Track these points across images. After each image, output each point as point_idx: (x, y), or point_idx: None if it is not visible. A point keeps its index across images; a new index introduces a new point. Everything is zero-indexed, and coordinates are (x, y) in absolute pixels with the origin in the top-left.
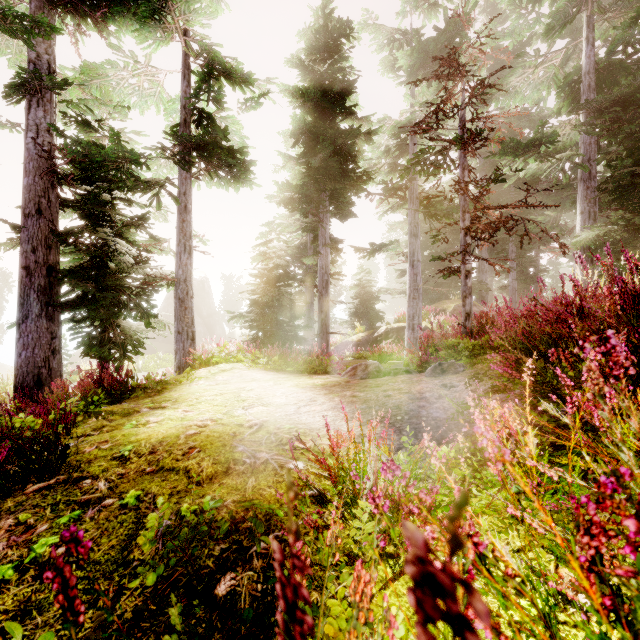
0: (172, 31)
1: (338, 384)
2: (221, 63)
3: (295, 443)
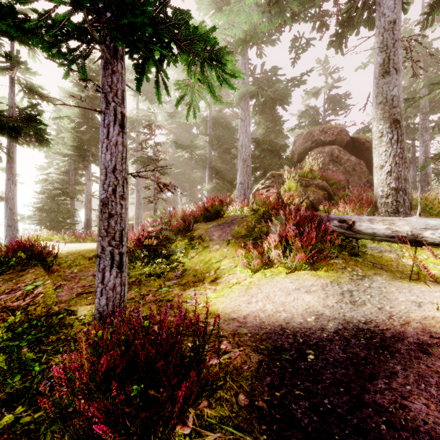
0: (10, 72)
1: None
2: (38, 92)
3: None
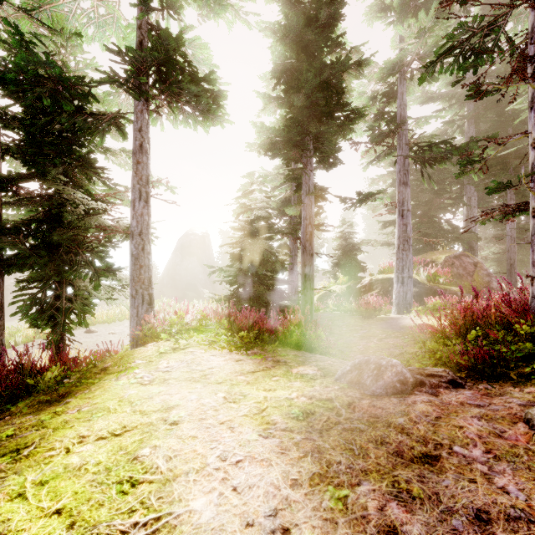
0: None
1: (335, 421)
2: None
3: None
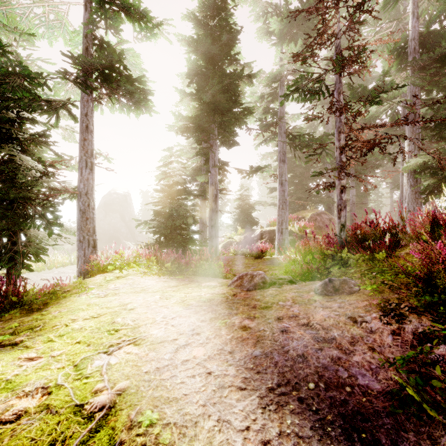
0: None
1: (225, 301)
2: None
3: None
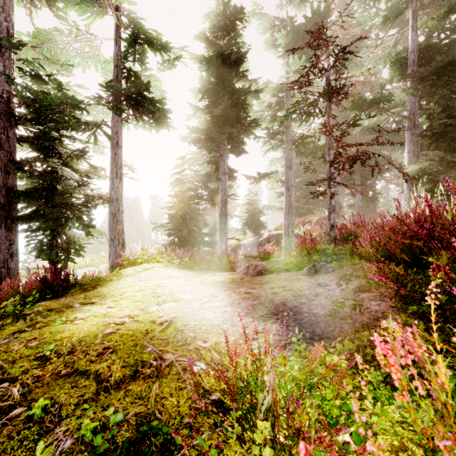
0: (106, 6)
1: (234, 281)
2: (145, 33)
3: (198, 342)
